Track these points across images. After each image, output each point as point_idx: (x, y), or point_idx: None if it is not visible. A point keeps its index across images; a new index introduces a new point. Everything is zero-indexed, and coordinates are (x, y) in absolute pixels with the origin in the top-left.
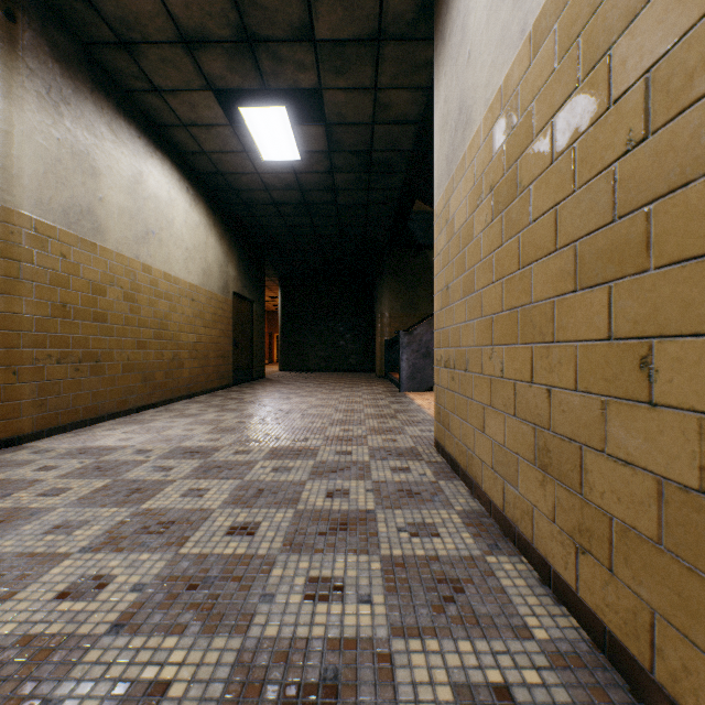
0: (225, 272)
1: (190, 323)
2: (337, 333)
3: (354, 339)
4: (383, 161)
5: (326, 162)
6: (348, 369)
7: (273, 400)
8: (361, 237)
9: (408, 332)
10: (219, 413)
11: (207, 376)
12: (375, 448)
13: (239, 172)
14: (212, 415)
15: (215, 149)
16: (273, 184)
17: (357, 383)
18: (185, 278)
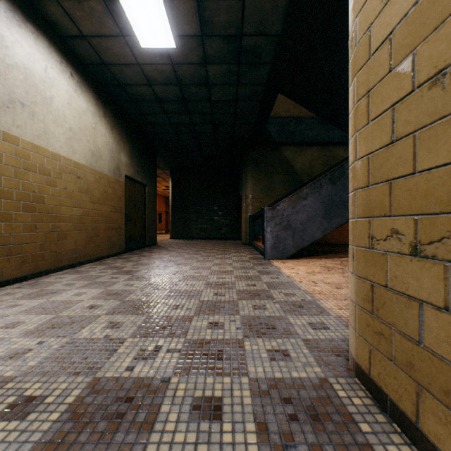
0: (116, 158)
1: (74, 198)
2: (212, 211)
3: (224, 216)
4: (252, 49)
5: (199, 50)
6: (220, 237)
7: (150, 269)
8: (231, 135)
9: (271, 207)
10: (82, 289)
11: (96, 245)
12: (261, 387)
13: (121, 62)
14: (70, 293)
15: (93, 31)
16: (154, 78)
17: (227, 250)
18: (68, 156)
